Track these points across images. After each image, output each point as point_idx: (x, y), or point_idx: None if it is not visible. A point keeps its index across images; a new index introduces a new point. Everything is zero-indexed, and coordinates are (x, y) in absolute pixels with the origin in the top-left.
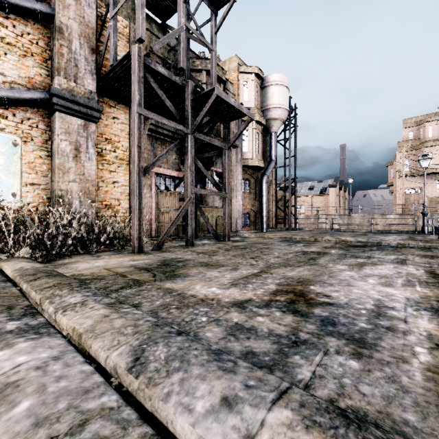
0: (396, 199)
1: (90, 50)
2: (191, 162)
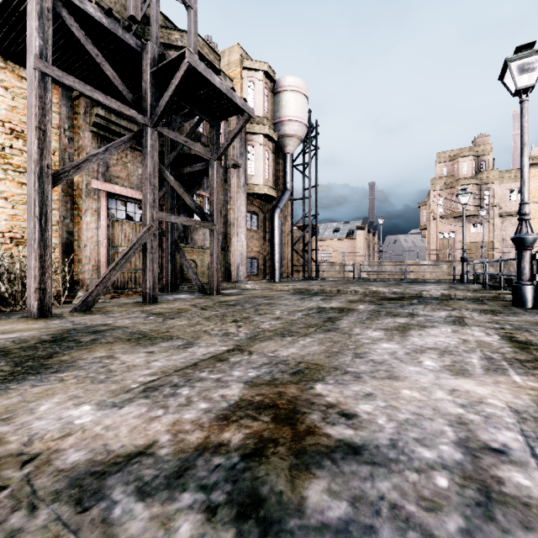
0: (429, 244)
1: None
2: (151, 171)
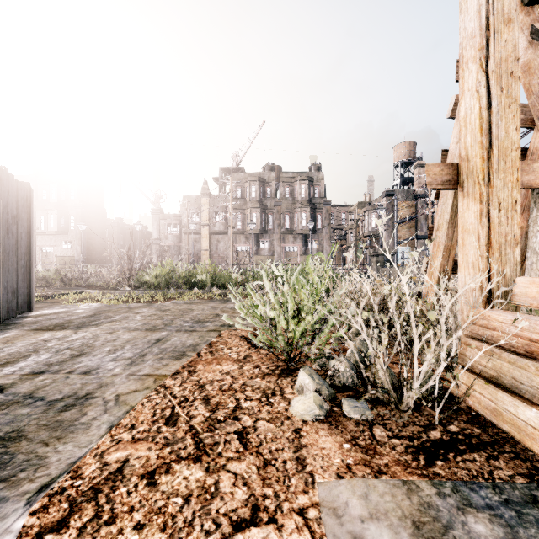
0: None
1: (425, 221)
2: None
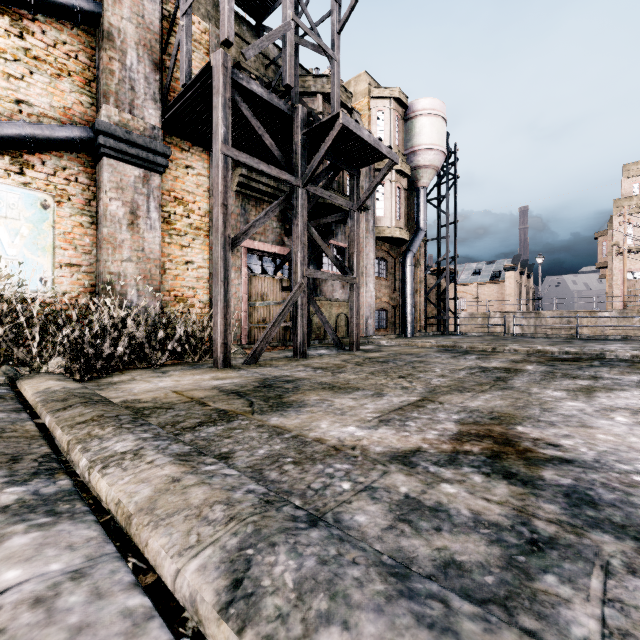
0: (611, 288)
1: (152, 65)
2: (301, 230)
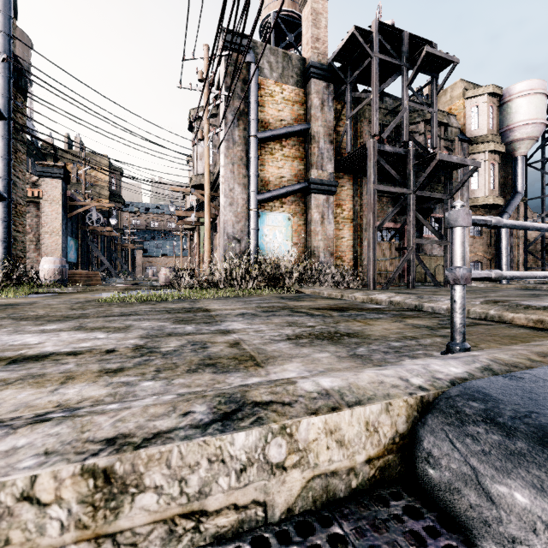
0: None
1: (329, 143)
2: (412, 218)
